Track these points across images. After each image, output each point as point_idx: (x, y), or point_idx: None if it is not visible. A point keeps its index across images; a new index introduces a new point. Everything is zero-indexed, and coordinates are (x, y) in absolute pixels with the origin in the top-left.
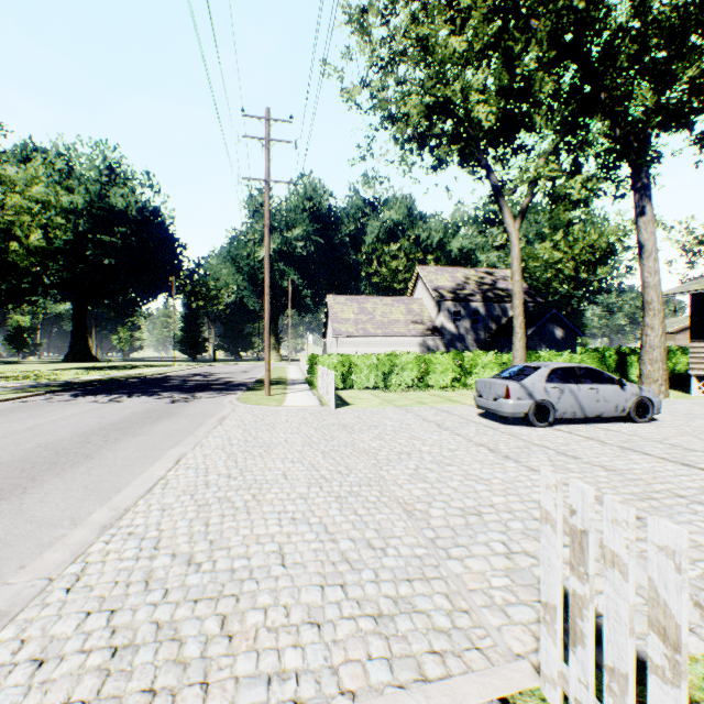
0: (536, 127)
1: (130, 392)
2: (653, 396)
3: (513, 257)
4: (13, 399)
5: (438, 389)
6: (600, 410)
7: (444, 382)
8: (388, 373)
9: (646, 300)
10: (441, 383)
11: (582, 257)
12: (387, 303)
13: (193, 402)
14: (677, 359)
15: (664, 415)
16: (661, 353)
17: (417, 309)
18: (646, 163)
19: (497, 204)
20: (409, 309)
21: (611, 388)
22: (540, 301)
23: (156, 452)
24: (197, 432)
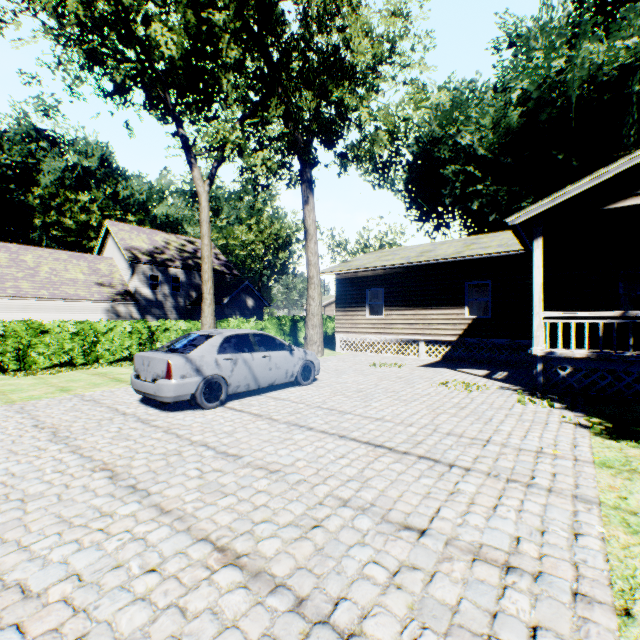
0: (224, 88)
1: None
2: (316, 359)
3: (203, 220)
4: None
5: (111, 365)
6: (273, 378)
7: (122, 355)
8: (31, 348)
9: (310, 276)
10: (118, 356)
11: (270, 242)
12: (62, 257)
13: None
14: (328, 324)
15: (323, 373)
16: (320, 320)
17: (106, 270)
18: (310, 160)
19: (188, 159)
20: (95, 269)
21: (283, 355)
22: (237, 274)
23: None
24: None
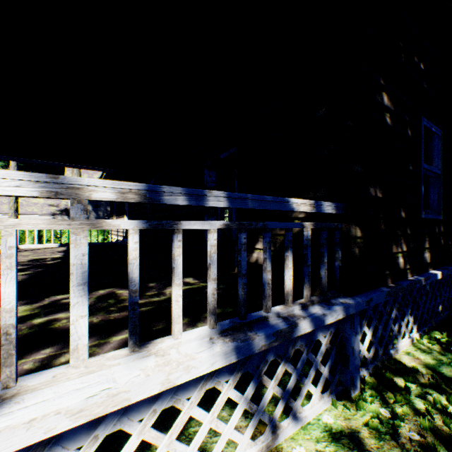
0: None
1: None
2: None
3: (11, 166)
4: None
5: None
6: None
7: None
8: None
9: None
10: None
11: None
12: None
13: None
14: None
15: None
16: None
17: None
18: None
19: None
20: None
21: None
22: None
23: None
24: None
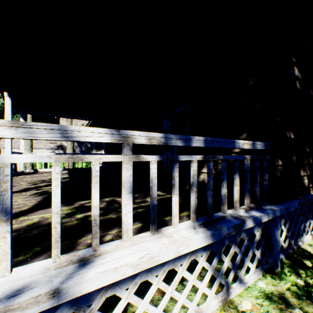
0: None
1: None
2: None
3: (28, 117)
4: None
5: None
6: None
7: None
8: None
9: None
10: None
11: None
12: None
13: None
14: None
15: None
16: None
17: None
18: None
19: None
20: None
21: None
22: None
23: None
24: None
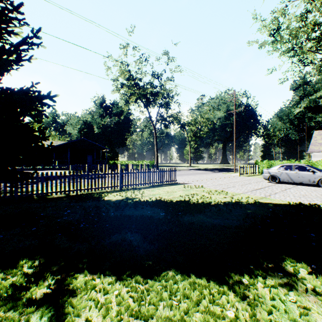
0: None
1: (210, 170)
2: None
3: None
4: (189, 170)
5: None
6: (300, 180)
7: None
8: None
9: None
10: None
11: None
12: None
13: (215, 173)
14: None
15: None
16: None
17: None
18: None
19: None
20: None
21: (306, 173)
22: None
23: (188, 176)
24: (199, 175)
